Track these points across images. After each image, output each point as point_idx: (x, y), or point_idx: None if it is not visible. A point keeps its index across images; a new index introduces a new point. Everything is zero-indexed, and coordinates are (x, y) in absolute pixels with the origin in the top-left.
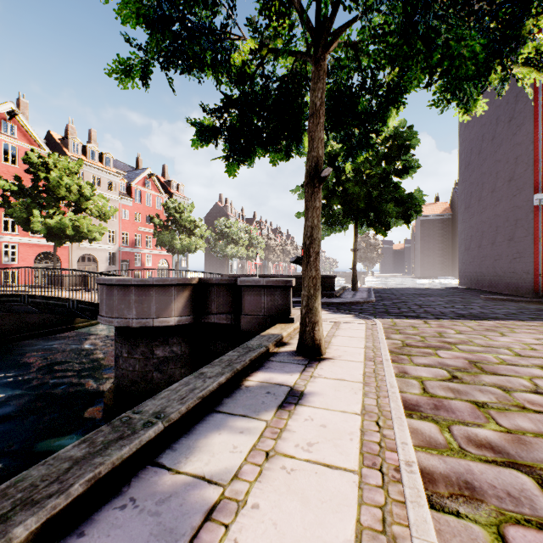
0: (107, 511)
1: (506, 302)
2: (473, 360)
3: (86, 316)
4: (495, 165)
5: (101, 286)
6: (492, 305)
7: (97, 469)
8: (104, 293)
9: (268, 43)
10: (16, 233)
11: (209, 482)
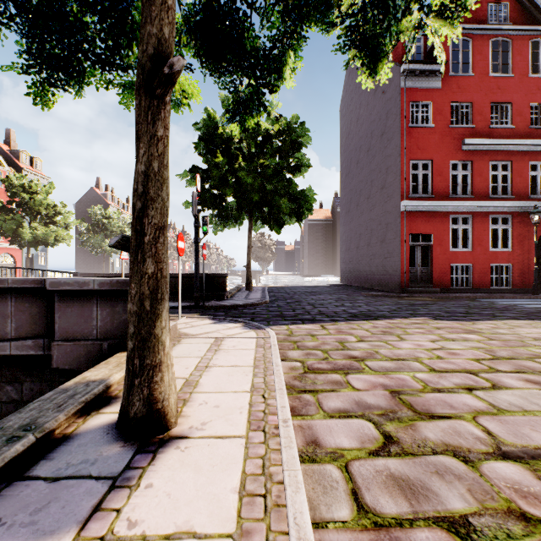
0: None
1: (382, 298)
2: (393, 388)
3: None
4: (370, 174)
5: None
6: (374, 302)
7: None
8: None
9: None
10: None
11: None
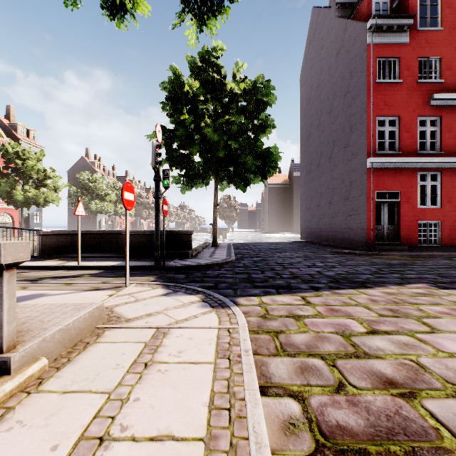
0: None
1: (351, 256)
2: None
3: None
4: (332, 135)
5: None
6: (346, 261)
7: None
8: None
9: None
10: None
11: None
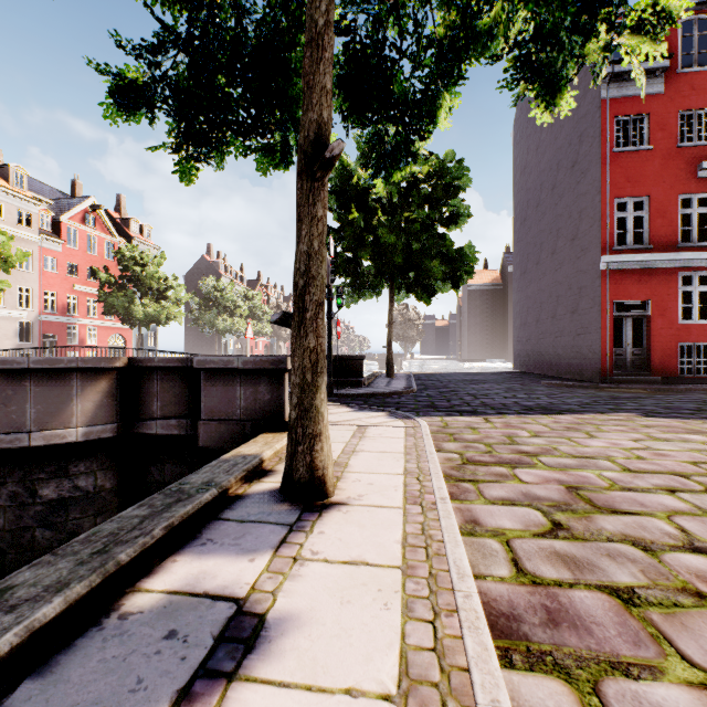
0: None
1: (572, 389)
2: (571, 484)
3: None
4: (555, 221)
5: None
6: (559, 393)
7: None
8: None
9: None
10: None
11: None
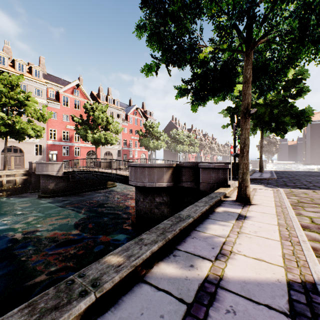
0: (188, 238)
1: None
2: None
3: (118, 181)
4: None
5: (131, 167)
6: None
7: (180, 227)
8: (133, 170)
9: (219, 47)
10: (79, 142)
11: (219, 236)
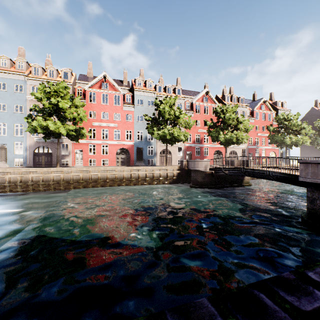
0: None
1: None
2: None
3: (273, 179)
4: None
5: (305, 164)
6: None
7: None
8: (309, 167)
9: None
10: (207, 143)
11: None
